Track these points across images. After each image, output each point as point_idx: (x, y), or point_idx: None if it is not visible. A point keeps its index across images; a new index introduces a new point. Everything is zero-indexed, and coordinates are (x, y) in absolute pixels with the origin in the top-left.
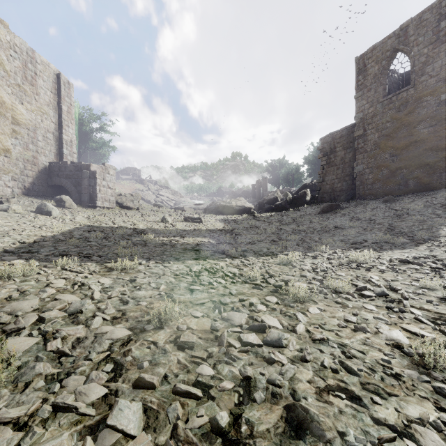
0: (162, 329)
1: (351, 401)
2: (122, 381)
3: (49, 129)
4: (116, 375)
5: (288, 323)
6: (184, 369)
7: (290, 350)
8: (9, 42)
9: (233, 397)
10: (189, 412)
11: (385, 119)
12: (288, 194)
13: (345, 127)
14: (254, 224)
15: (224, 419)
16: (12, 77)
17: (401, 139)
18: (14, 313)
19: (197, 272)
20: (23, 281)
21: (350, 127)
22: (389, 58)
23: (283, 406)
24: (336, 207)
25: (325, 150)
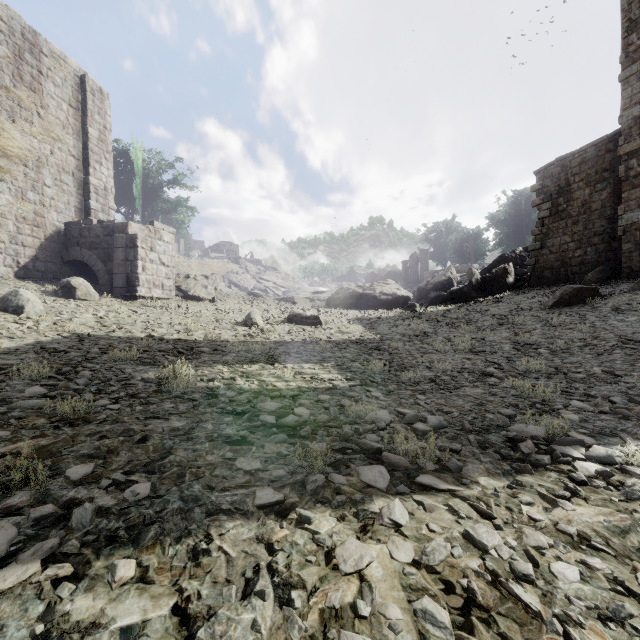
0: None
1: None
2: None
3: (66, 168)
4: None
5: None
6: None
7: None
8: None
9: None
10: None
11: None
12: (475, 273)
13: (593, 142)
14: (422, 327)
15: None
16: None
17: None
18: None
19: None
20: None
21: (604, 142)
22: None
23: None
24: (591, 293)
25: (546, 190)
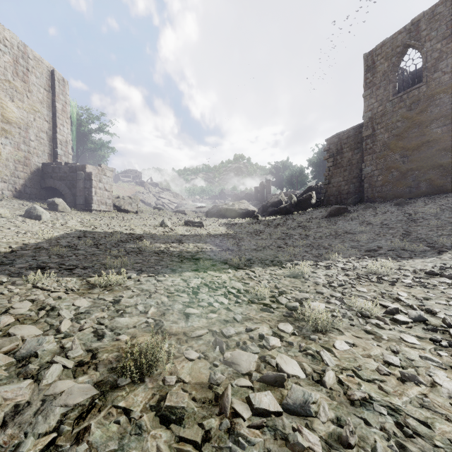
0: (141, 384)
1: None
2: None
3: (43, 129)
4: None
5: (312, 368)
6: None
7: (322, 422)
8: None
9: None
10: None
11: (395, 118)
12: (293, 197)
13: (353, 127)
14: (258, 228)
15: None
16: (2, 72)
17: (413, 139)
18: None
19: (195, 288)
20: None
21: (358, 127)
22: (400, 55)
23: None
24: (344, 210)
25: (331, 151)
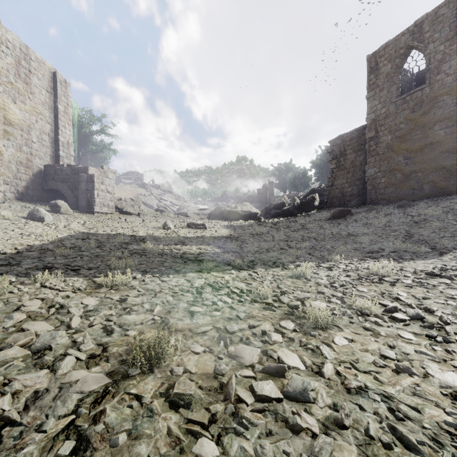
0: (151, 374)
1: None
2: None
3: (45, 131)
4: None
5: (312, 361)
6: (176, 446)
7: (320, 407)
8: (0, 37)
9: None
10: None
11: (399, 120)
12: (296, 199)
13: (356, 128)
14: (261, 230)
15: None
16: (4, 74)
17: (416, 141)
18: None
19: (199, 288)
20: None
21: (361, 129)
22: (403, 56)
23: None
24: (347, 212)
25: (334, 153)
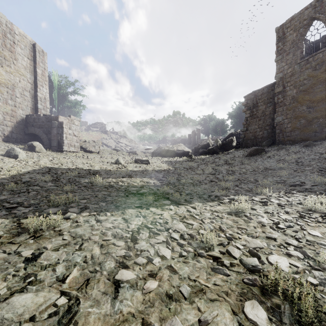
0: None
1: None
2: None
3: (26, 88)
4: None
5: None
6: None
7: None
8: None
9: None
10: None
11: (302, 77)
12: (219, 141)
13: (266, 86)
14: (193, 165)
15: None
16: None
17: (317, 93)
18: None
19: (135, 232)
20: None
21: (270, 86)
22: (306, 26)
23: None
24: (261, 151)
25: (248, 105)
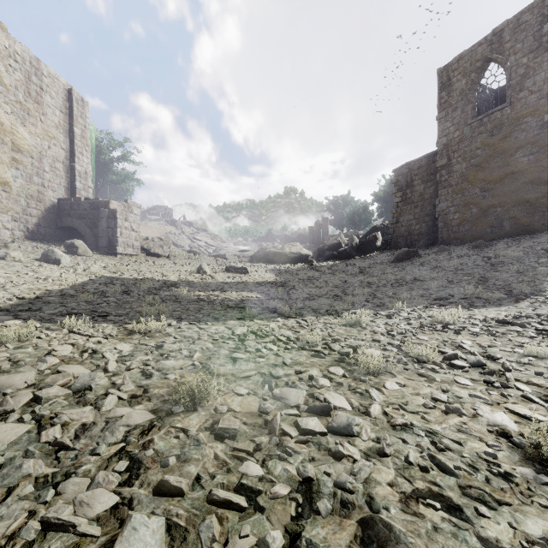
0: (194, 412)
1: (449, 512)
2: (139, 485)
3: (59, 158)
4: (131, 477)
5: (360, 403)
6: (223, 467)
7: (363, 440)
8: (8, 49)
9: (288, 507)
10: (230, 531)
11: (475, 145)
12: (355, 239)
13: (425, 155)
14: (313, 275)
15: (276, 542)
16: (12, 92)
17: (495, 170)
18: (2, 391)
19: (241, 336)
20: (18, 347)
21: (431, 156)
22: (480, 70)
23: (358, 520)
24: (414, 254)
25: (399, 183)
